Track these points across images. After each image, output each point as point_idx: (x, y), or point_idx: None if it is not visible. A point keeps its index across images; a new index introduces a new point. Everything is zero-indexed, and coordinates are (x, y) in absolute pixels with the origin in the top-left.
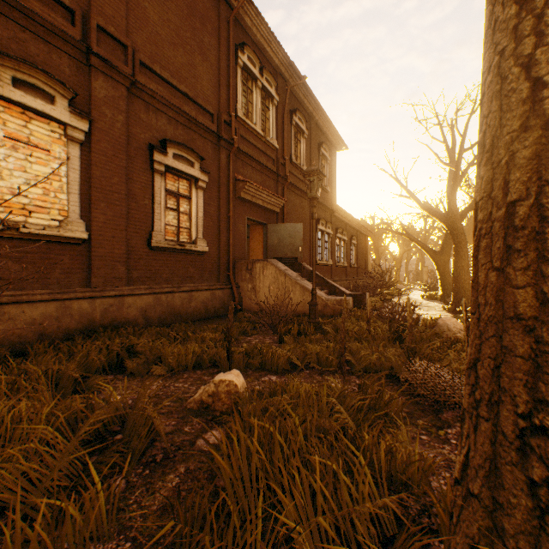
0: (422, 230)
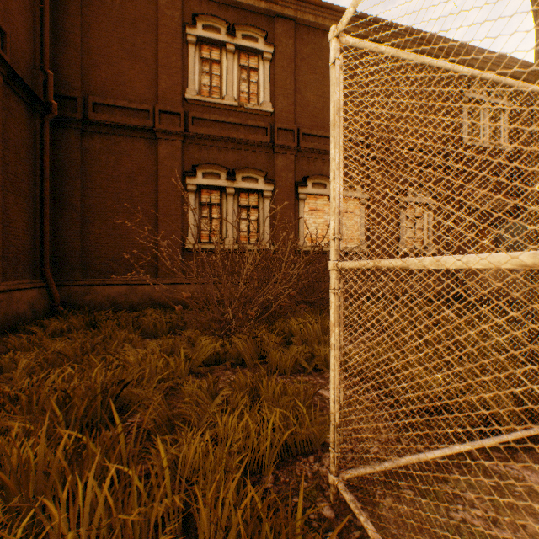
0: None
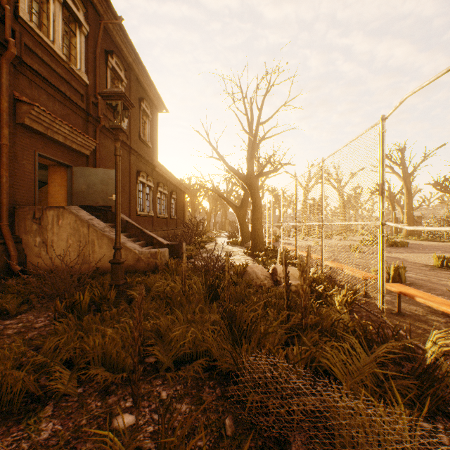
0: (225, 192)
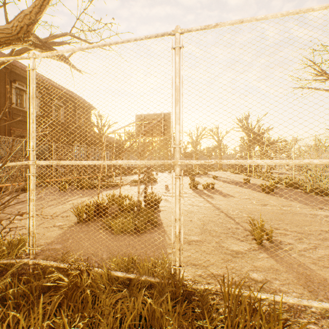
0: None
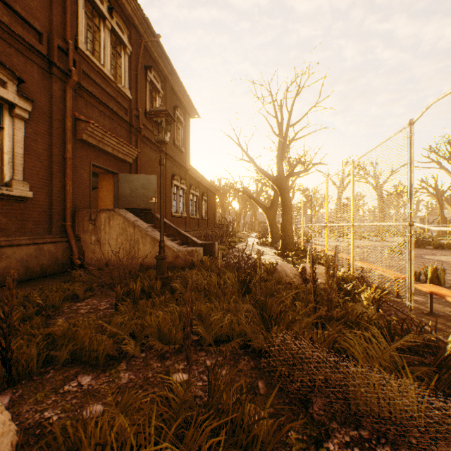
0: (254, 192)
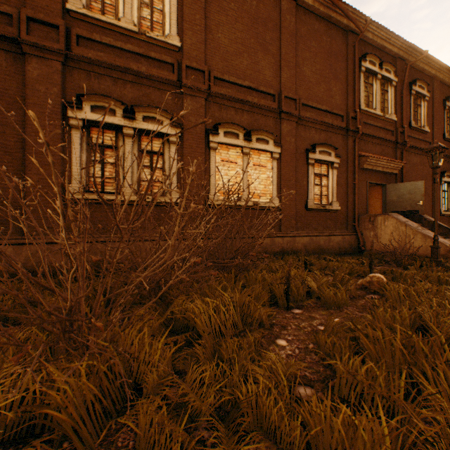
0: None
